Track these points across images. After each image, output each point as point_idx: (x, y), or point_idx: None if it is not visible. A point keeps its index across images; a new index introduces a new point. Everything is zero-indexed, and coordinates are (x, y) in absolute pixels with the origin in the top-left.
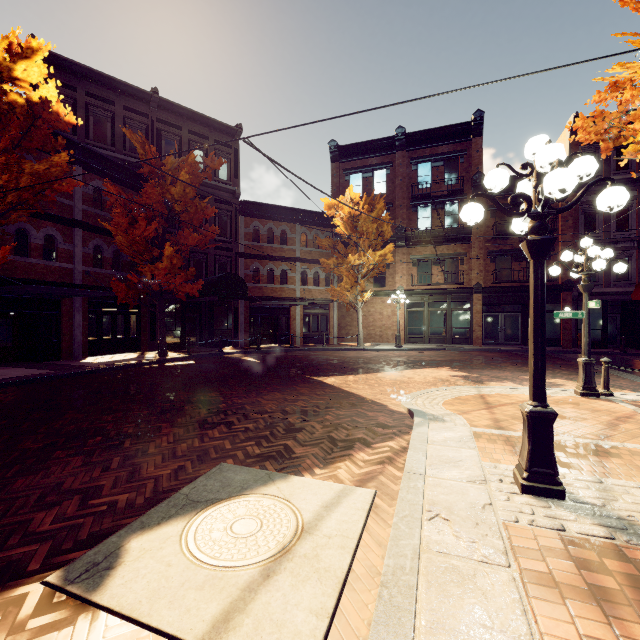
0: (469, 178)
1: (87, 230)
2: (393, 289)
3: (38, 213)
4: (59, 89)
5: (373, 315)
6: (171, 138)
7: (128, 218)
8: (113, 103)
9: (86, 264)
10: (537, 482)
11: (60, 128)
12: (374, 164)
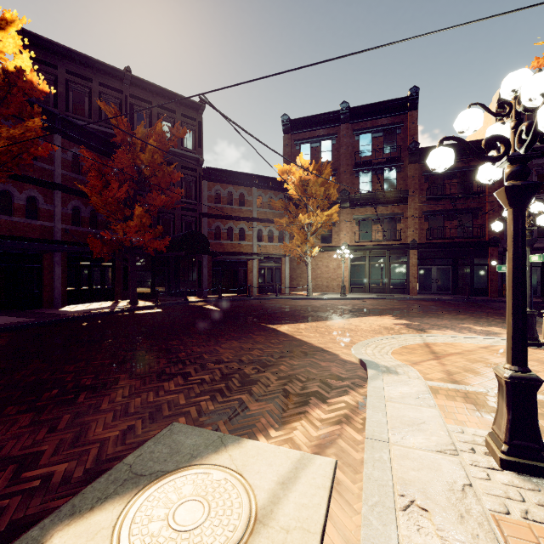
0: (406, 147)
1: (66, 192)
2: (338, 245)
3: (21, 176)
4: (42, 67)
5: (320, 268)
6: (142, 112)
7: (102, 181)
8: (90, 80)
9: (65, 223)
10: (519, 457)
11: (34, 96)
12: (321, 135)
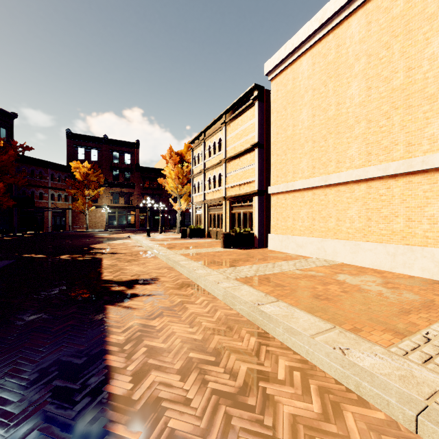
0: (134, 163)
1: None
2: (101, 205)
3: None
4: None
5: (91, 216)
6: None
7: None
8: None
9: None
10: (148, 236)
11: None
12: (92, 146)
